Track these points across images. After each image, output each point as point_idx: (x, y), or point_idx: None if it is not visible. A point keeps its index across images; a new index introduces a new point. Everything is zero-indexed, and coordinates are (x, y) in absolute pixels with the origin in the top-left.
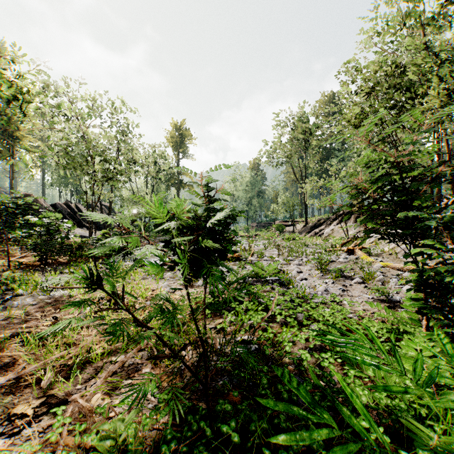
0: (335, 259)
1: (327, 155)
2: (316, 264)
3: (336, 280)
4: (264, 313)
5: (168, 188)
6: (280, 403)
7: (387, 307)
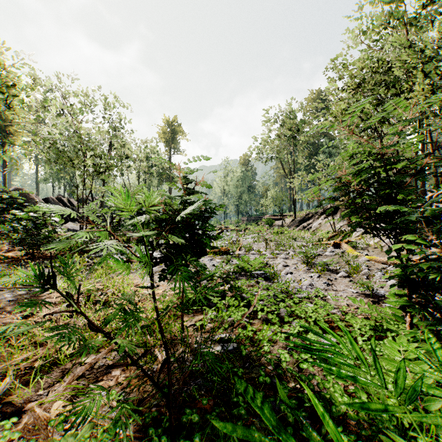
0: (321, 252)
1: (315, 151)
2: (303, 258)
3: (322, 274)
4: (245, 309)
5: (160, 183)
6: (239, 428)
7: (371, 302)
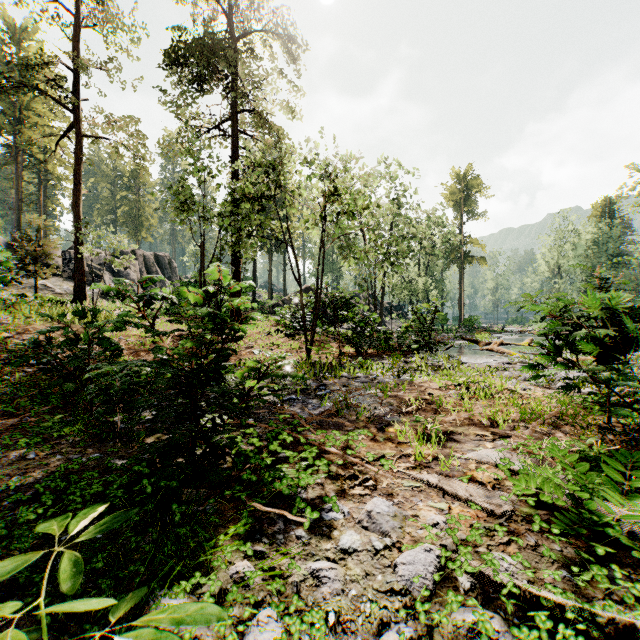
0: None
1: None
2: None
3: None
4: None
5: (447, 265)
6: None
7: None
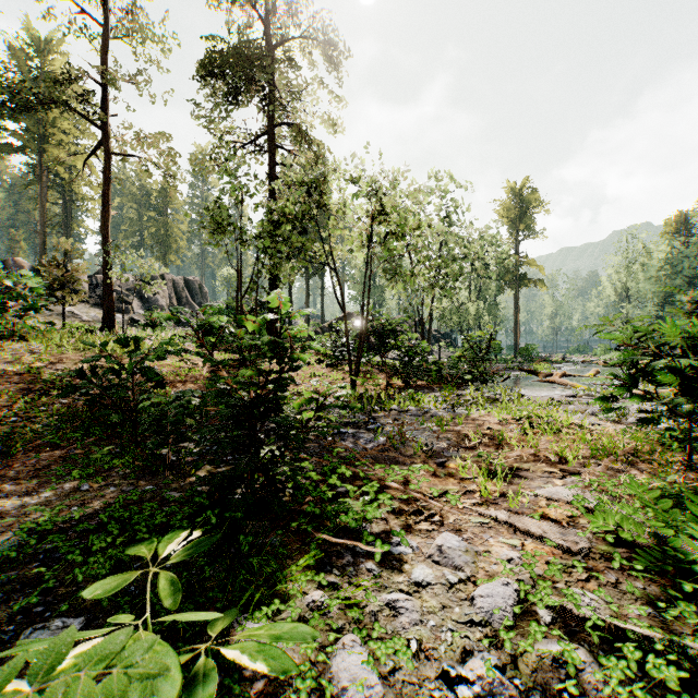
0: None
1: None
2: None
3: None
4: None
5: (501, 289)
6: None
7: None
